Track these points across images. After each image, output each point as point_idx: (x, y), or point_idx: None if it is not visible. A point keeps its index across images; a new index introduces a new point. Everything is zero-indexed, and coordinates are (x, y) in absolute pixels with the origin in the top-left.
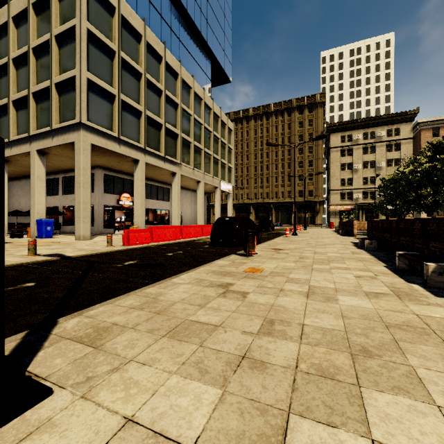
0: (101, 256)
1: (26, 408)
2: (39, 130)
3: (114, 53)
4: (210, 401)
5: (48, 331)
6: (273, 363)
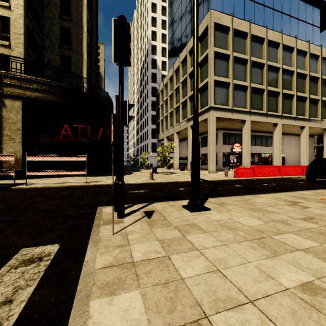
0: (222, 181)
1: (205, 210)
2: (191, 115)
3: (229, 56)
4: (258, 223)
5: (206, 200)
6: (295, 225)
